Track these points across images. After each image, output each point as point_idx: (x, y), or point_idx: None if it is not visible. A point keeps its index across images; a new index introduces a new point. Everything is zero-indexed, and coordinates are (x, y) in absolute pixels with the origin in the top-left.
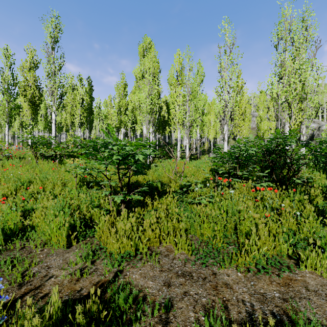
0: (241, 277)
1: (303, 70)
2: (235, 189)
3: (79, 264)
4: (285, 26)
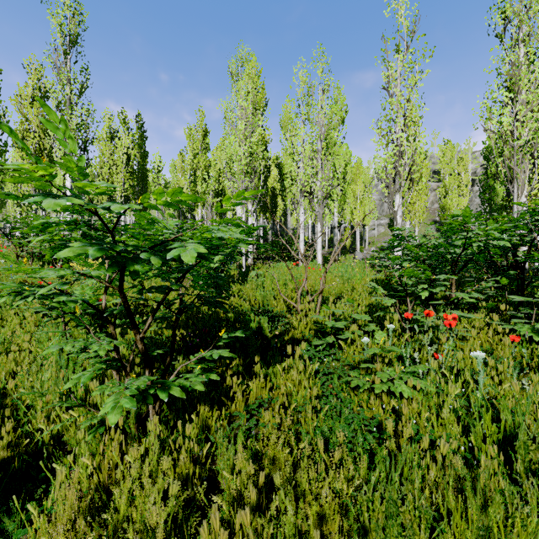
0: None
1: None
2: (471, 343)
3: None
4: None
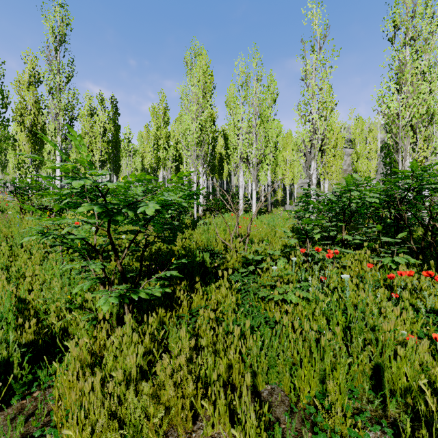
0: None
1: (434, 75)
2: (347, 270)
3: None
4: (406, 8)
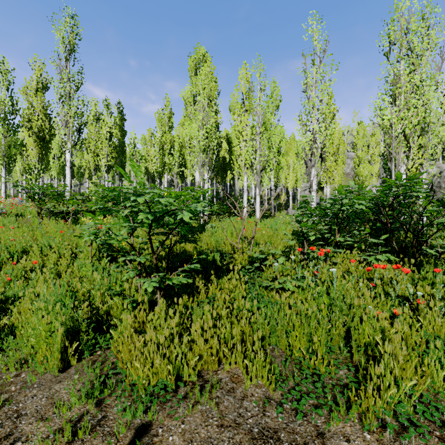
0: (373, 443)
1: (426, 88)
2: (337, 265)
3: (74, 409)
4: (401, 25)
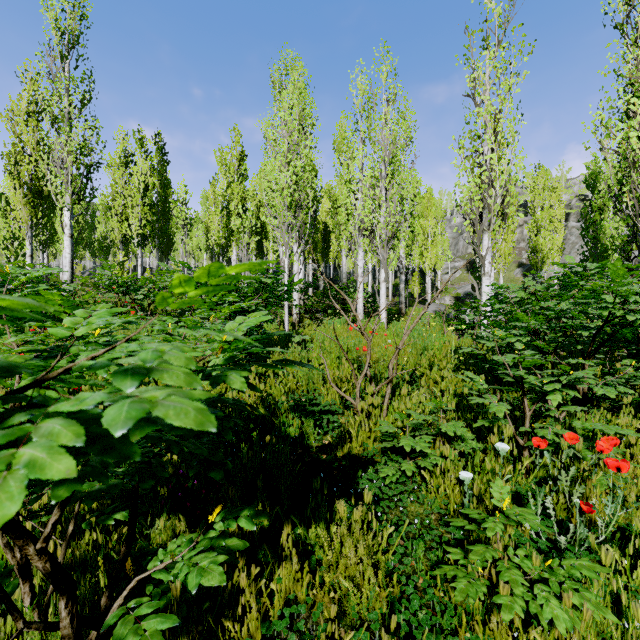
0: None
1: None
2: (638, 484)
3: None
4: None
